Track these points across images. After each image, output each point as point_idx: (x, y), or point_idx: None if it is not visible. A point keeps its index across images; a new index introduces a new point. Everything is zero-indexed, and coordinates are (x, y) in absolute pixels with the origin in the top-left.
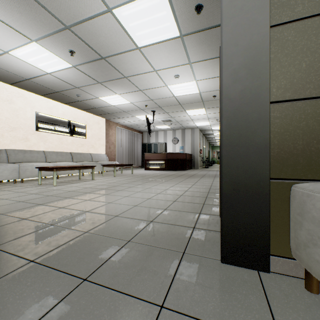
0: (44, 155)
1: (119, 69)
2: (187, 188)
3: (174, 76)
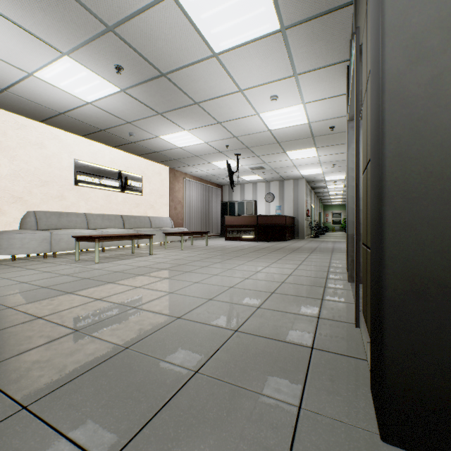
0: (85, 219)
1: (187, 91)
2: (291, 270)
3: (270, 98)
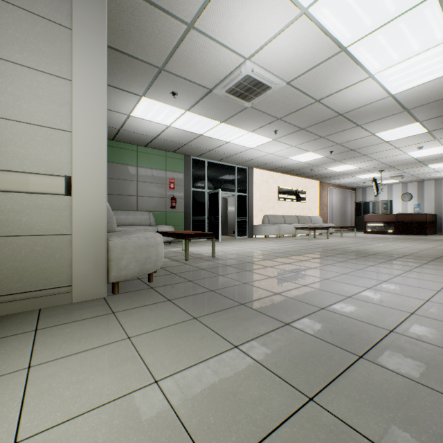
0: (283, 218)
1: (361, 152)
2: (433, 246)
3: (417, 148)
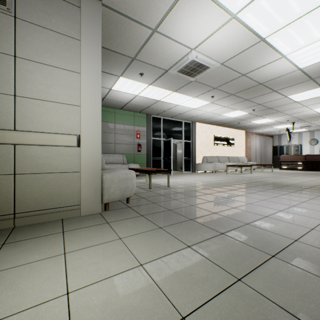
0: (217, 158)
1: (277, 110)
2: None
3: None
